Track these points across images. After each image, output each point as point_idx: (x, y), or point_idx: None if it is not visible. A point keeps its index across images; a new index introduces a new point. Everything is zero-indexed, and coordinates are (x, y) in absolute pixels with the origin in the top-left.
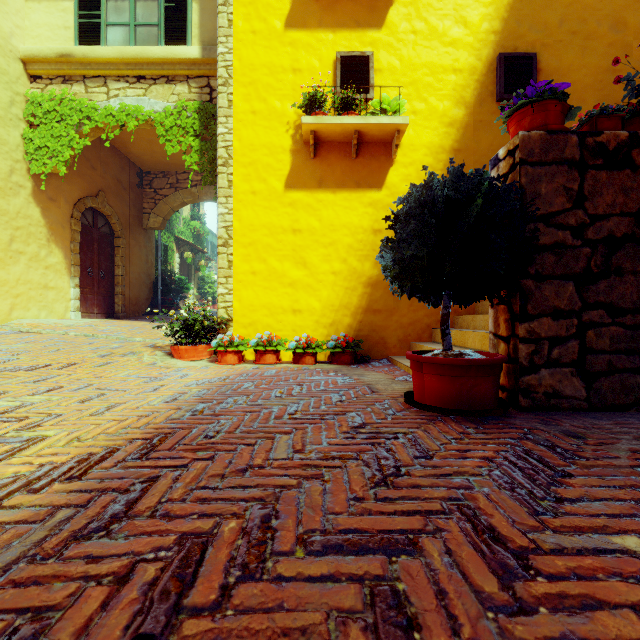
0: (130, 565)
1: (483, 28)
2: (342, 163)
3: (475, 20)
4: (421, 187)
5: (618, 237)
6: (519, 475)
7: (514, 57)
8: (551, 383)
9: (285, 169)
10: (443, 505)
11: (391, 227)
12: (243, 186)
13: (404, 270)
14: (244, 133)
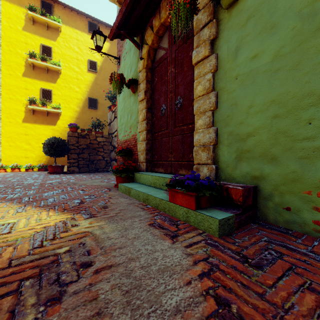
0: (4, 179)
1: (84, 90)
2: (43, 117)
3: (82, 87)
4: (50, 139)
5: (84, 148)
6: (52, 175)
7: (92, 99)
8: (73, 169)
9: (22, 116)
10: (40, 176)
11: (44, 145)
12: (6, 120)
13: (45, 152)
14: (6, 104)
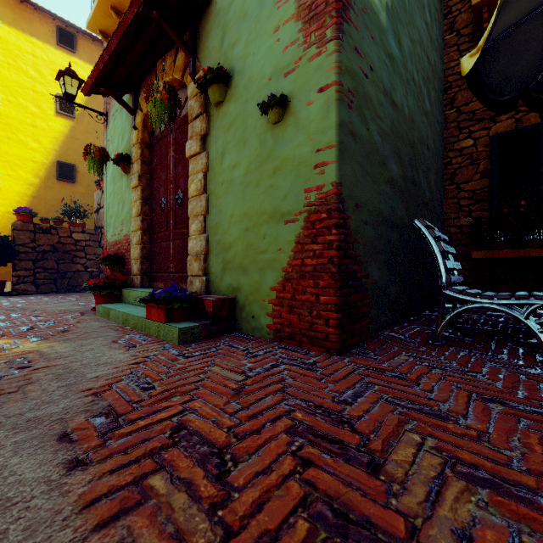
0: None
1: (50, 147)
2: None
3: (45, 142)
4: None
5: (47, 251)
6: None
7: (65, 164)
8: (25, 287)
9: None
10: None
11: None
12: None
13: None
14: None
